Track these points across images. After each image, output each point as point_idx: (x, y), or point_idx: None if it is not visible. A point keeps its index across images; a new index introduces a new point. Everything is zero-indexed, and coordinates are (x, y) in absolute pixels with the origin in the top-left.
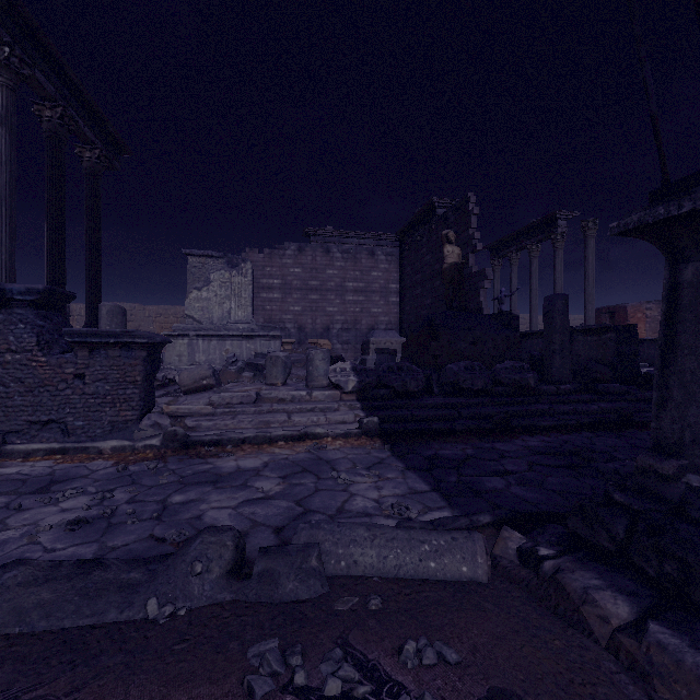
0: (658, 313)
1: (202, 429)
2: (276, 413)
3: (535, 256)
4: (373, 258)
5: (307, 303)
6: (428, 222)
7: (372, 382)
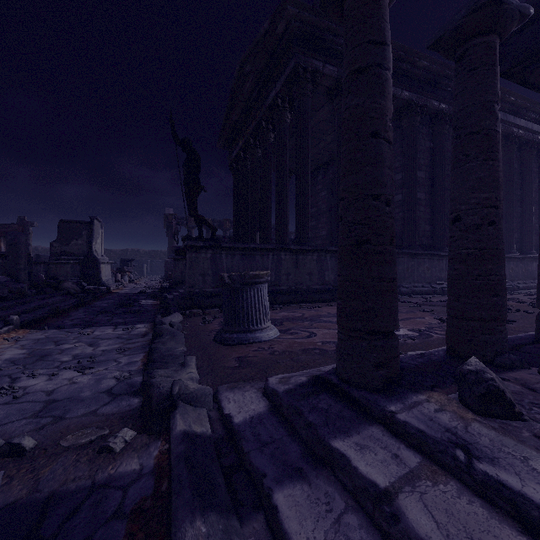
0: None
1: None
2: None
3: None
4: None
5: None
6: None
7: None
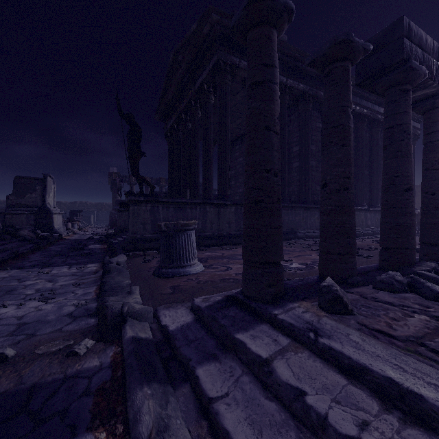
0: None
1: None
2: None
3: None
4: None
5: None
6: None
7: None
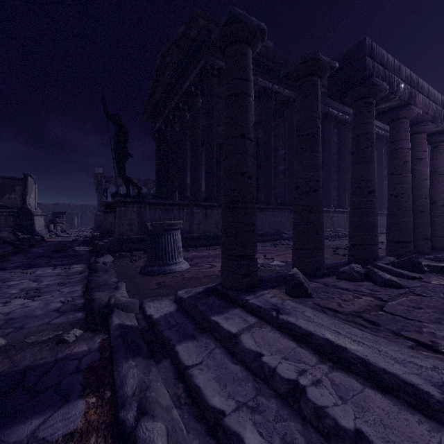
0: None
1: None
2: None
3: None
4: None
5: None
6: None
7: None
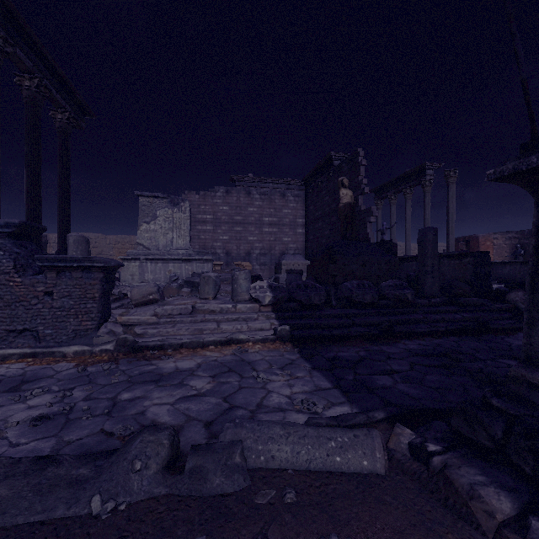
0: (503, 241)
1: (148, 335)
2: (207, 322)
3: (409, 197)
4: (284, 199)
5: (233, 233)
6: (326, 171)
7: (284, 297)
